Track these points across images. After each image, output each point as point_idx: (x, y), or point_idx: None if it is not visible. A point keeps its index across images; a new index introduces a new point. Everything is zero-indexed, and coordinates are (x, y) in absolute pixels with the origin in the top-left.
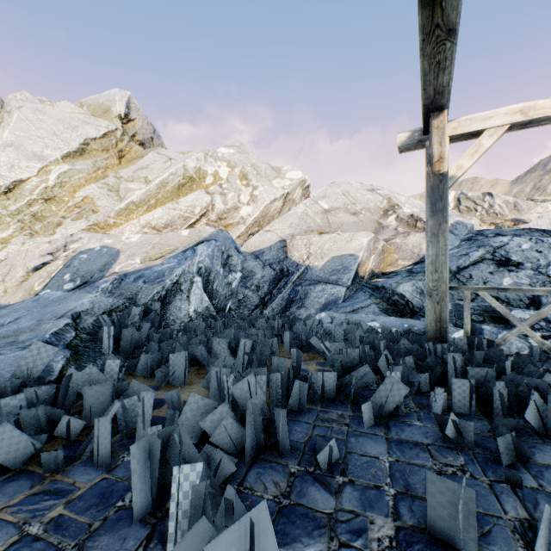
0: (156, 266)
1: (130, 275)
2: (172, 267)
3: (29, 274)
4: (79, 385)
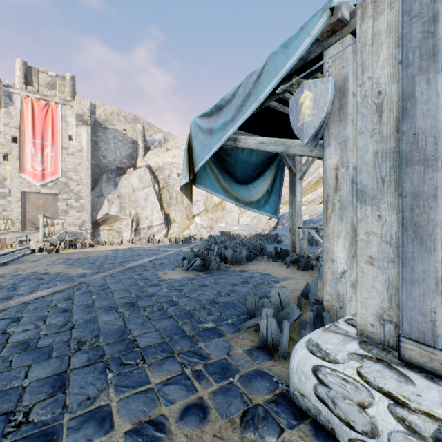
0: (314, 218)
1: (306, 221)
2: (320, 218)
3: (268, 221)
4: (313, 239)
